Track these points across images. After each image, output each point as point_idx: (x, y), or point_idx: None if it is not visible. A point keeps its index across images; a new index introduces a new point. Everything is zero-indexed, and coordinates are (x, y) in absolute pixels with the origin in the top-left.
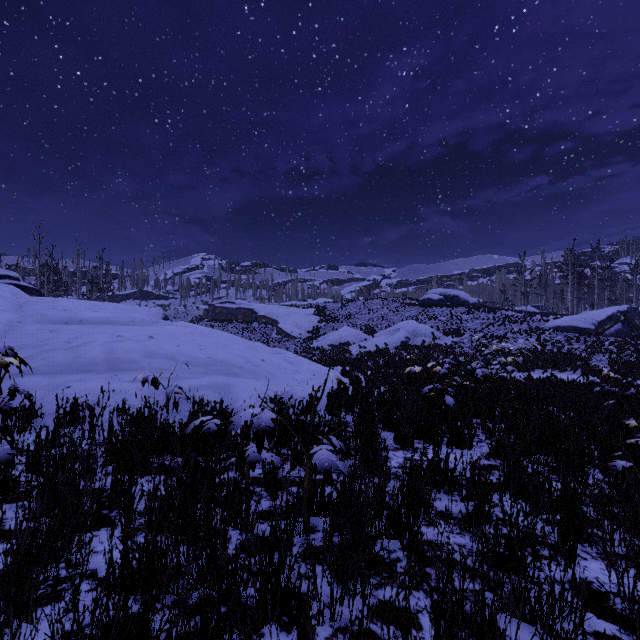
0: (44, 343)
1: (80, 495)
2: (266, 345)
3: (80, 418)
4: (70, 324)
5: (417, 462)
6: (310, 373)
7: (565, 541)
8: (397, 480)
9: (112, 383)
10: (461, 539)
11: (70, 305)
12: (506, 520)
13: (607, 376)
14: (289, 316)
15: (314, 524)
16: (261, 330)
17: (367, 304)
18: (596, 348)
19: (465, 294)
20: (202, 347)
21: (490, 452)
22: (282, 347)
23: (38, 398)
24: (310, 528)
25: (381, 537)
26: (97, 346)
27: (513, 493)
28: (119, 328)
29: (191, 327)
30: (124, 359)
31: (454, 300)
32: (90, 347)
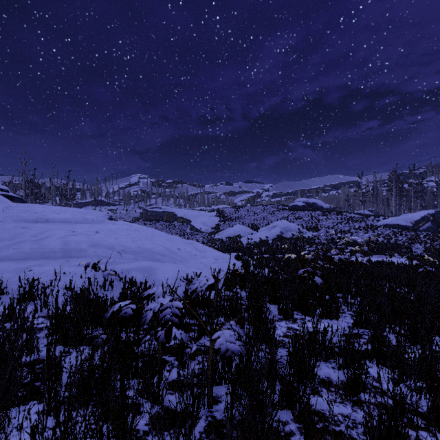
0: (17, 237)
1: (4, 378)
2: (182, 237)
3: (33, 296)
4: (39, 223)
5: (299, 334)
6: (213, 258)
7: (438, 414)
8: (283, 348)
9: (64, 267)
10: (344, 408)
11: (40, 209)
12: (378, 388)
13: (427, 260)
14: (199, 217)
15: (217, 394)
16: (179, 227)
17: (253, 209)
18: (415, 240)
19: (321, 202)
20: (134, 239)
21: (354, 323)
22: (194, 239)
23: (6, 279)
24: (213, 398)
25: (275, 408)
26: (56, 239)
27: (379, 361)
28: (74, 225)
29: (128, 225)
30: (75, 249)
31: (313, 206)
32: (50, 240)
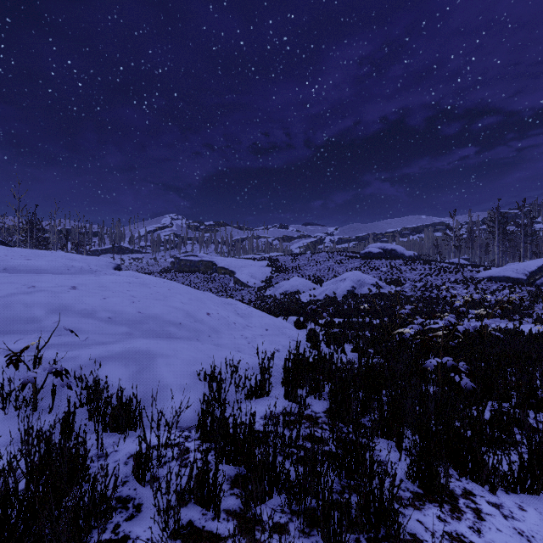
0: None
1: None
2: (224, 293)
3: None
4: None
5: None
6: (262, 327)
7: None
8: None
9: None
10: None
11: (2, 252)
12: None
13: None
14: (245, 267)
15: None
16: (220, 280)
17: (314, 257)
18: (538, 297)
19: (401, 248)
20: (135, 299)
21: None
22: (238, 295)
23: None
24: None
25: None
26: None
27: None
28: (41, 277)
29: (136, 276)
30: (21, 317)
31: (392, 253)
32: None
